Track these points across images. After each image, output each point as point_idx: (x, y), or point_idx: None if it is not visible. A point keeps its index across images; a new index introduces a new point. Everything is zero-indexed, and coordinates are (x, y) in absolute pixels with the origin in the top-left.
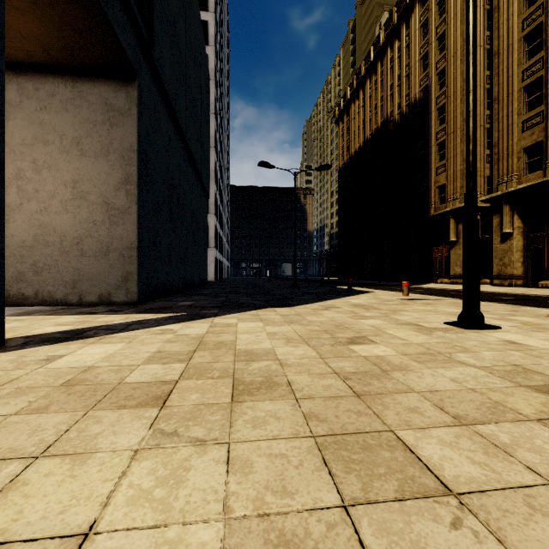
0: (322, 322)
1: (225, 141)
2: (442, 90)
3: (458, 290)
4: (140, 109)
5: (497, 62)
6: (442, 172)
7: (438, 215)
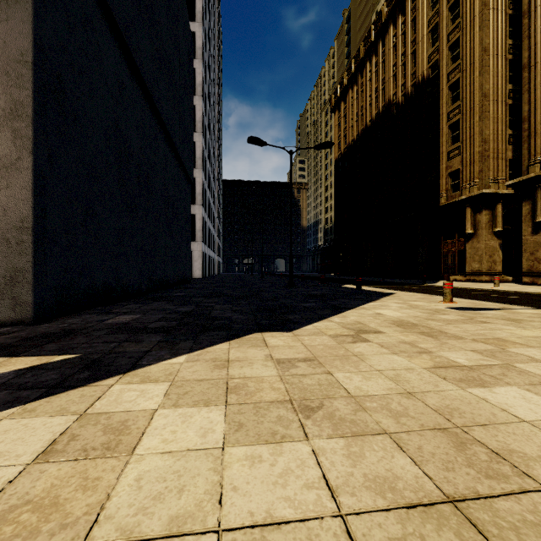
0: (388, 404)
1: (216, 132)
2: (455, 63)
3: (491, 290)
4: None
5: (527, 22)
6: (455, 156)
7: (452, 204)
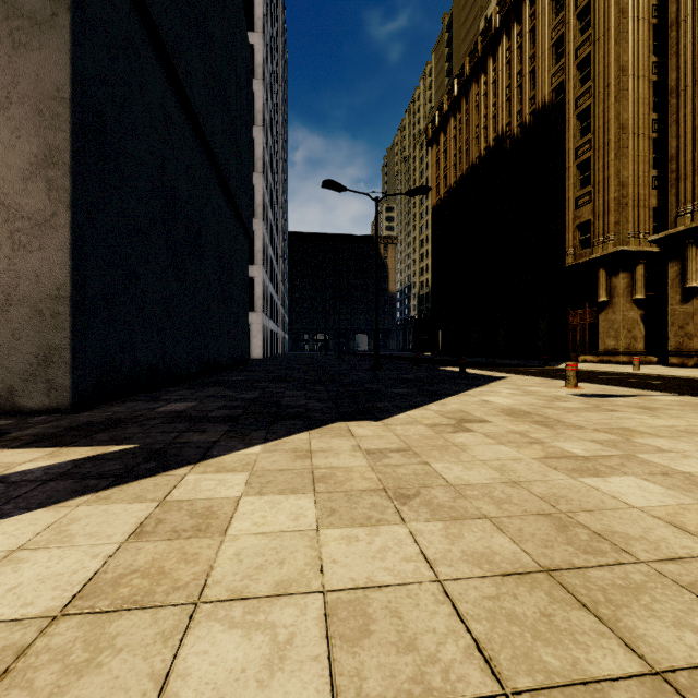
0: (490, 492)
1: (279, 171)
2: (585, 86)
3: (628, 373)
4: (79, 20)
5: (675, 35)
6: (585, 204)
7: (580, 265)
